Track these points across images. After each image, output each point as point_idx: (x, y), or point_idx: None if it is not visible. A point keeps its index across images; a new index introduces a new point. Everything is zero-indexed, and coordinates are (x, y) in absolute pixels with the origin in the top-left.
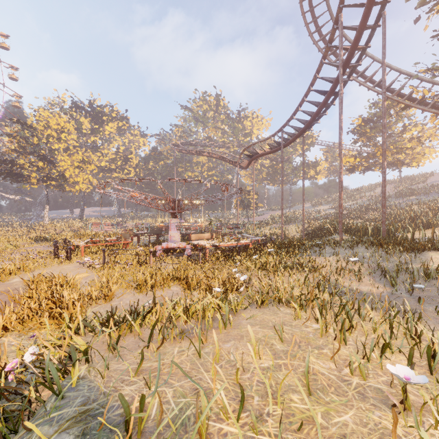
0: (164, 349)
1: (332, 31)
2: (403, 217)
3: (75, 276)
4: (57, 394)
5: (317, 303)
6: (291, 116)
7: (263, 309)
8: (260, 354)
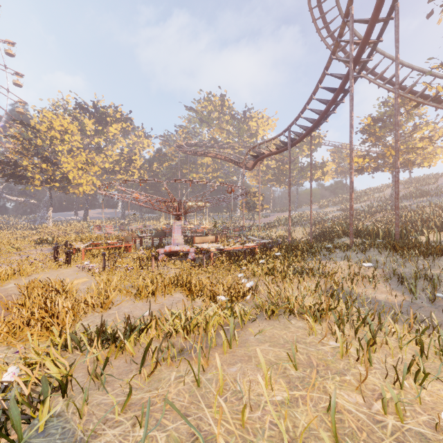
0: (160, 374)
1: (342, 25)
2: (415, 219)
3: (72, 282)
4: (20, 442)
5: (334, 316)
6: (299, 114)
7: (273, 321)
8: (271, 382)
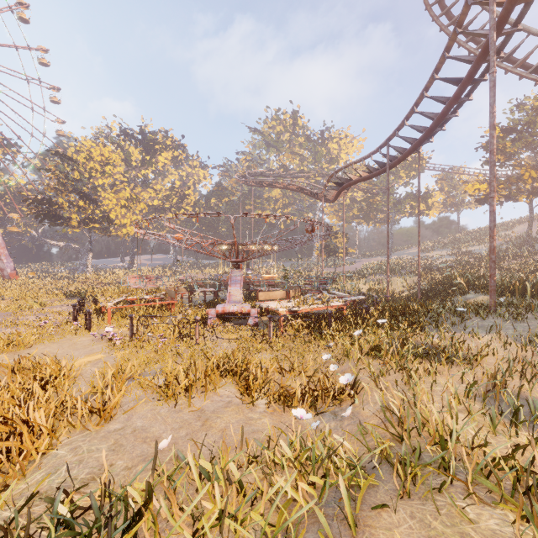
0: None
1: None
2: None
3: (73, 364)
4: None
5: None
6: (402, 122)
7: (419, 502)
8: None
